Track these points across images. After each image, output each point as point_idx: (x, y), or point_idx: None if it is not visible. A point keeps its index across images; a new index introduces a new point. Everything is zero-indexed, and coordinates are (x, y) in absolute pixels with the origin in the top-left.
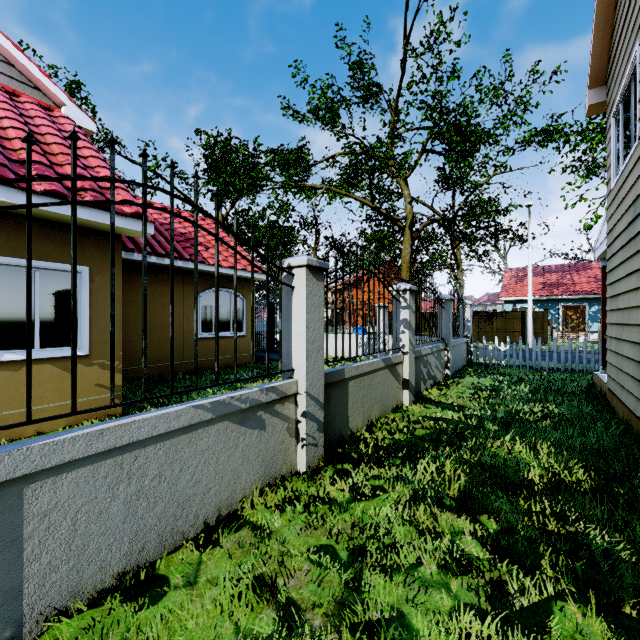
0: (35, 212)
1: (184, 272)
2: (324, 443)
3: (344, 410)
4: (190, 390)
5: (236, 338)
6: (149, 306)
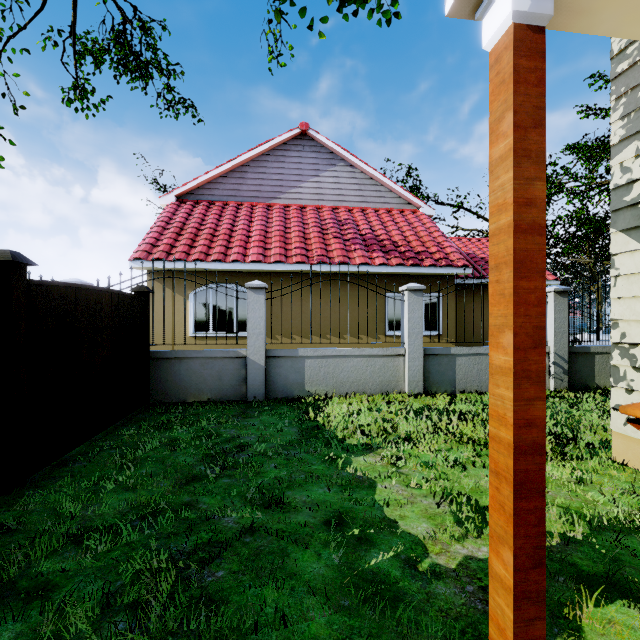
0: (424, 273)
1: (484, 286)
2: (570, 384)
3: (590, 371)
4: None
5: None
6: (462, 310)
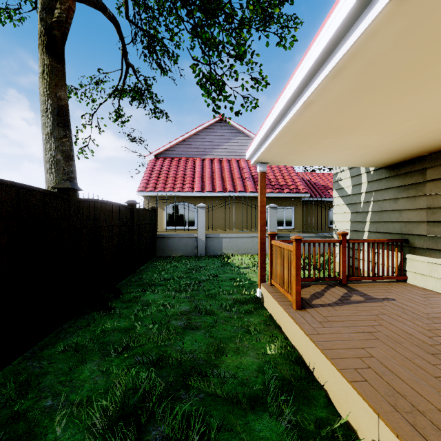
0: (284, 196)
1: (323, 201)
2: None
3: None
4: (312, 231)
5: (321, 223)
6: (310, 215)
